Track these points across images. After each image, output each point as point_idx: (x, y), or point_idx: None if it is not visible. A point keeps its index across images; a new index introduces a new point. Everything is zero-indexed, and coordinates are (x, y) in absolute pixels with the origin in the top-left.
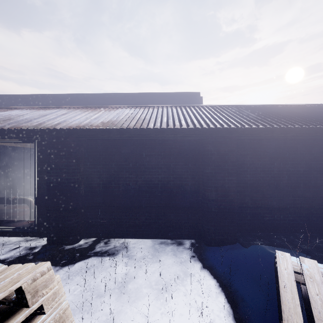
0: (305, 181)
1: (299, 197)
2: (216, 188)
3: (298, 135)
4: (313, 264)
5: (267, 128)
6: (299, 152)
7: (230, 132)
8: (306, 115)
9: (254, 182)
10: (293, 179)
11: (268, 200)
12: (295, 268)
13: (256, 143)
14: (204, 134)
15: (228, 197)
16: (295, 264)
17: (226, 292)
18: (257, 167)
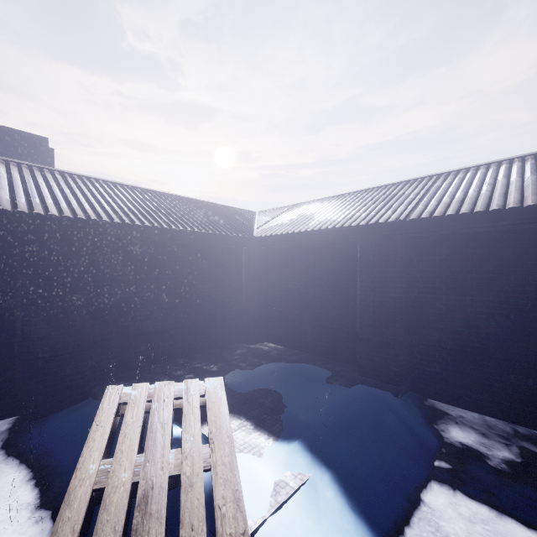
0: (187, 295)
1: (181, 314)
2: (47, 317)
3: (176, 238)
4: (145, 387)
5: (137, 226)
6: (181, 259)
7: (77, 226)
8: (194, 215)
9: (123, 301)
10: (175, 293)
11: (143, 323)
12: (124, 399)
13: (126, 244)
14: (21, 223)
15: (73, 329)
16: (126, 395)
17: (36, 478)
18: (127, 280)
